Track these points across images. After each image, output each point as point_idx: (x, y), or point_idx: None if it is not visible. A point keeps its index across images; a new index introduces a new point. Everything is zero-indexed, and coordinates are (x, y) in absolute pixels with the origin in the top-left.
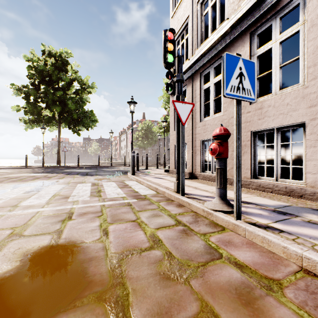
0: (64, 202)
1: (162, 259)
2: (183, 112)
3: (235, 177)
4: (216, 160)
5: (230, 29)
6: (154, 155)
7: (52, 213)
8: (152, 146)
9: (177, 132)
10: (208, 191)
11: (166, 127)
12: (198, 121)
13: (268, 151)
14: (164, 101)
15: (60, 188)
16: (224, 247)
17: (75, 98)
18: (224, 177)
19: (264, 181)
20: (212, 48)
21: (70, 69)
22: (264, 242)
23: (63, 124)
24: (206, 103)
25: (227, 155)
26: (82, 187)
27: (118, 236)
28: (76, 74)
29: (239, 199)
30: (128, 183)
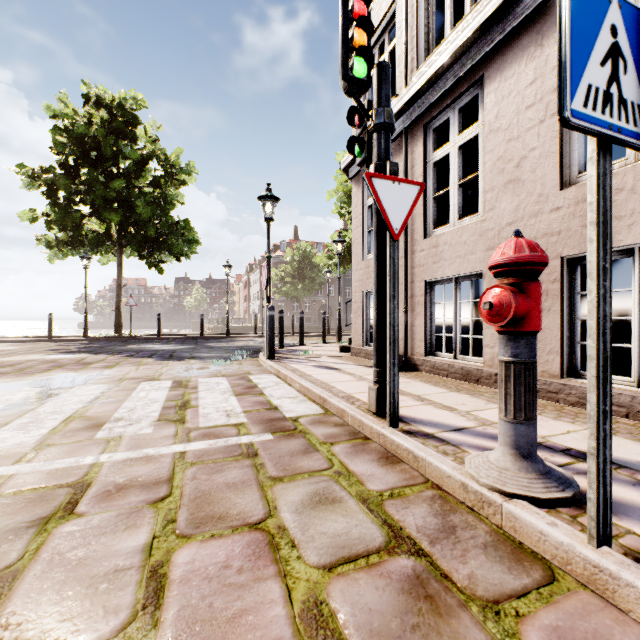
0: (83, 442)
1: None
2: (395, 204)
3: (592, 400)
4: (504, 338)
5: (505, 6)
6: (317, 313)
7: (30, 488)
8: (314, 294)
9: (377, 260)
10: (455, 410)
11: (343, 255)
12: (421, 237)
13: None
14: (337, 200)
15: (95, 394)
16: None
17: (152, 193)
18: (530, 388)
19: None
20: (457, 61)
21: (142, 135)
22: None
23: (128, 250)
24: (441, 193)
25: (538, 324)
26: (148, 392)
27: (193, 611)
28: (156, 146)
29: (606, 475)
30: (258, 381)
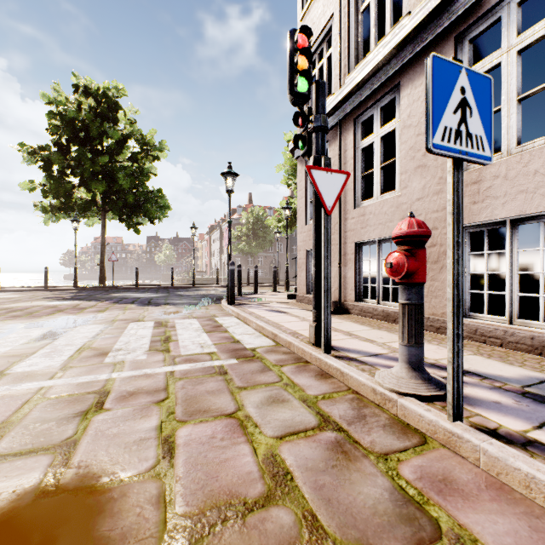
0: (96, 365)
1: (297, 538)
2: (328, 188)
3: (450, 327)
4: (401, 287)
5: (414, 32)
6: (268, 267)
7: (67, 394)
8: (265, 251)
9: (316, 229)
10: (375, 342)
11: (290, 218)
12: (352, 207)
13: (472, 261)
14: (285, 172)
15: (96, 331)
16: (438, 497)
17: (131, 167)
18: (419, 322)
19: (485, 323)
20: (379, 70)
21: (122, 118)
22: (533, 488)
23: (110, 214)
24: (367, 173)
25: (424, 277)
26: (137, 330)
27: (195, 459)
28: (133, 127)
29: (459, 376)
30: (223, 322)
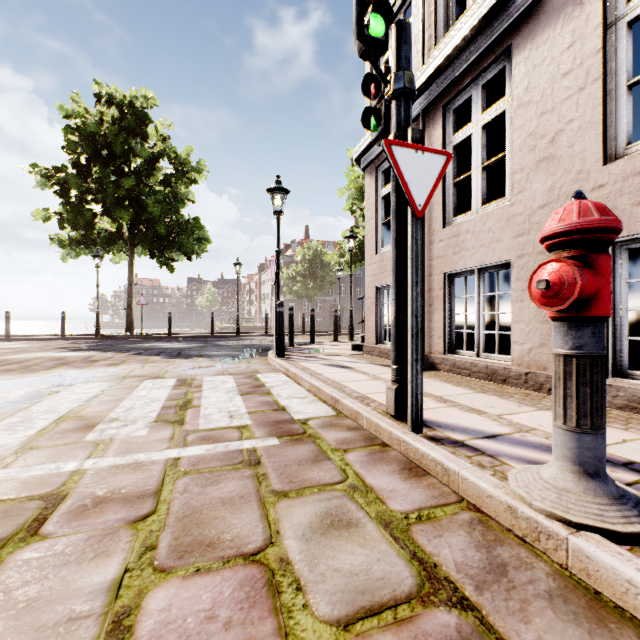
0: (69, 445)
1: None
2: (418, 176)
3: None
4: (563, 326)
5: None
6: (328, 313)
7: None
8: (325, 294)
9: (396, 244)
10: (485, 413)
11: (354, 252)
12: (440, 226)
13: None
14: (349, 197)
15: (95, 392)
16: None
17: (163, 191)
18: (598, 389)
19: None
20: (481, 32)
21: (153, 134)
22: None
23: (139, 249)
24: (462, 178)
25: (608, 307)
26: (149, 391)
27: None
28: (166, 144)
29: None
30: (266, 380)
